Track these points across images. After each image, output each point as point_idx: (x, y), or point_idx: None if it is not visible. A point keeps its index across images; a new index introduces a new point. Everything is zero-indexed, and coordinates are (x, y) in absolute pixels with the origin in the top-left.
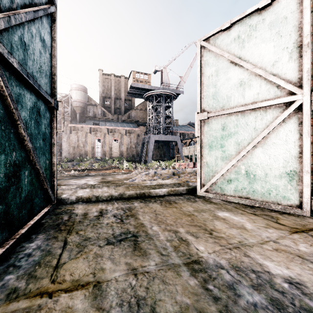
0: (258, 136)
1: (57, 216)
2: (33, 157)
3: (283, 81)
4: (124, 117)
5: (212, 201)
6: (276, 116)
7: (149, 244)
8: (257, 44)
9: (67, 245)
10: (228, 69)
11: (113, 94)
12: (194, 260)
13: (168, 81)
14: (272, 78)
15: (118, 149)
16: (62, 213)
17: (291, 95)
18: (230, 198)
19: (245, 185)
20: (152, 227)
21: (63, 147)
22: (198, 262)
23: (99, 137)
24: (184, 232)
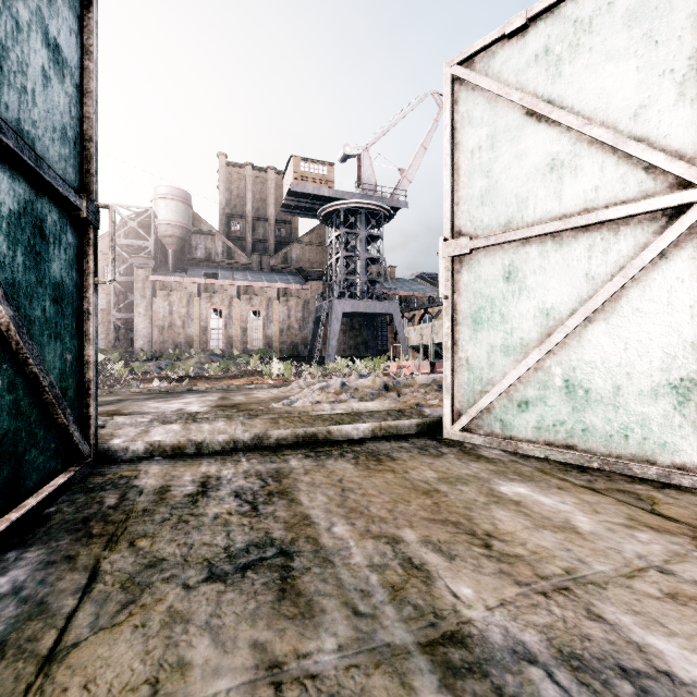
0: (598, 294)
1: (91, 497)
2: (17, 343)
3: (663, 154)
4: (275, 260)
5: (482, 455)
6: (643, 242)
7: (322, 580)
8: (593, 65)
9: (97, 584)
10: (520, 131)
11: (249, 209)
12: (448, 634)
13: (374, 179)
14: (632, 147)
15: (260, 332)
16: (104, 487)
17: (683, 188)
18: (525, 447)
19: (564, 415)
20: (333, 527)
21: (138, 328)
22: (460, 641)
23: (218, 305)
24: (417, 540)
